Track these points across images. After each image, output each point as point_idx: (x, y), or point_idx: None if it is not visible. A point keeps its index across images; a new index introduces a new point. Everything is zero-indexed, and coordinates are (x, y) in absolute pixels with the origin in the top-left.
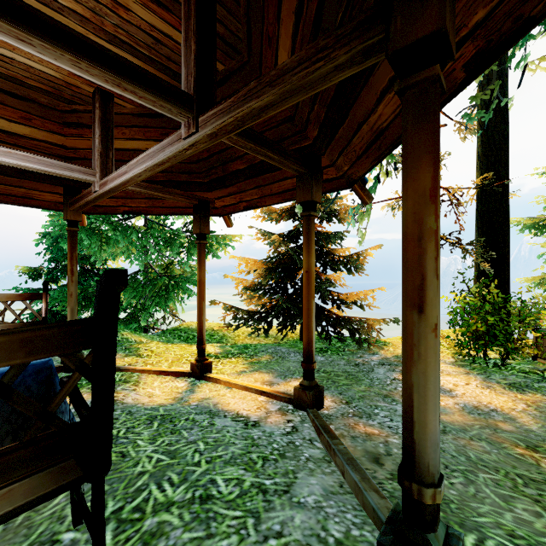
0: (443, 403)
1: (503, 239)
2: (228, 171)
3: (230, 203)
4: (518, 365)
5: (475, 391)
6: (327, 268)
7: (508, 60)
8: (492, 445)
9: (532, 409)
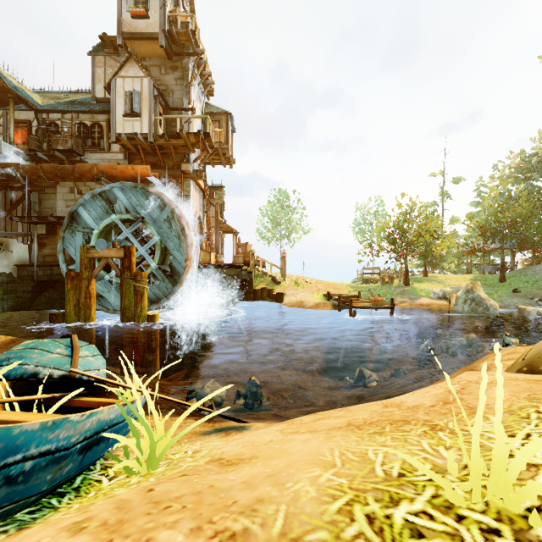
0: None
1: None
2: None
3: None
4: None
5: None
6: None
7: None
8: None
9: None
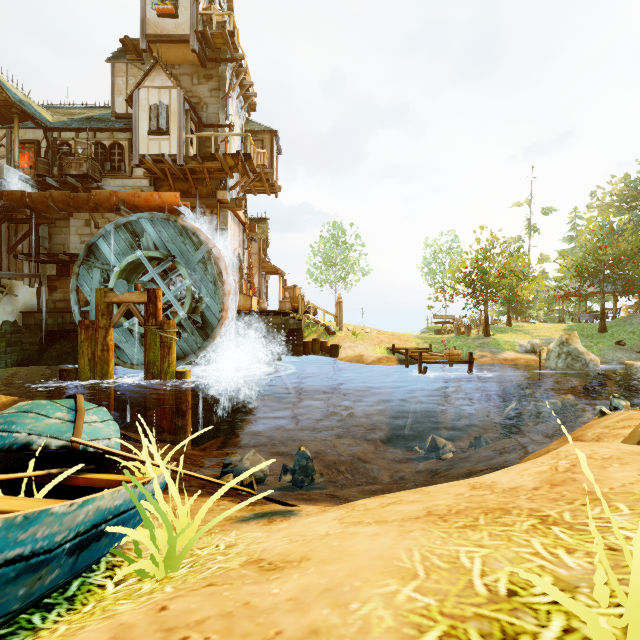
0: None
1: None
2: None
3: None
4: None
5: None
6: None
7: None
8: None
9: None
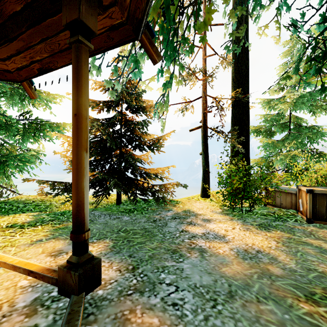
0: (221, 250)
1: (246, 131)
2: (5, 16)
3: (22, 65)
4: (259, 210)
5: (240, 234)
6: (135, 147)
7: (252, 12)
8: (280, 306)
9: (281, 245)
